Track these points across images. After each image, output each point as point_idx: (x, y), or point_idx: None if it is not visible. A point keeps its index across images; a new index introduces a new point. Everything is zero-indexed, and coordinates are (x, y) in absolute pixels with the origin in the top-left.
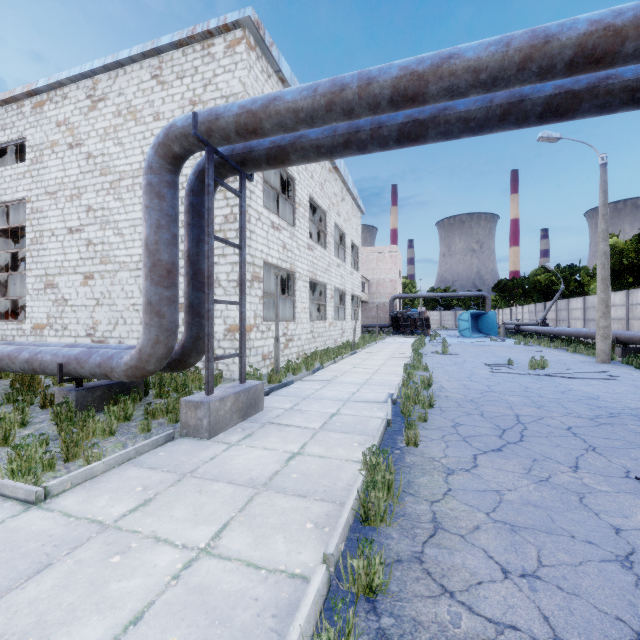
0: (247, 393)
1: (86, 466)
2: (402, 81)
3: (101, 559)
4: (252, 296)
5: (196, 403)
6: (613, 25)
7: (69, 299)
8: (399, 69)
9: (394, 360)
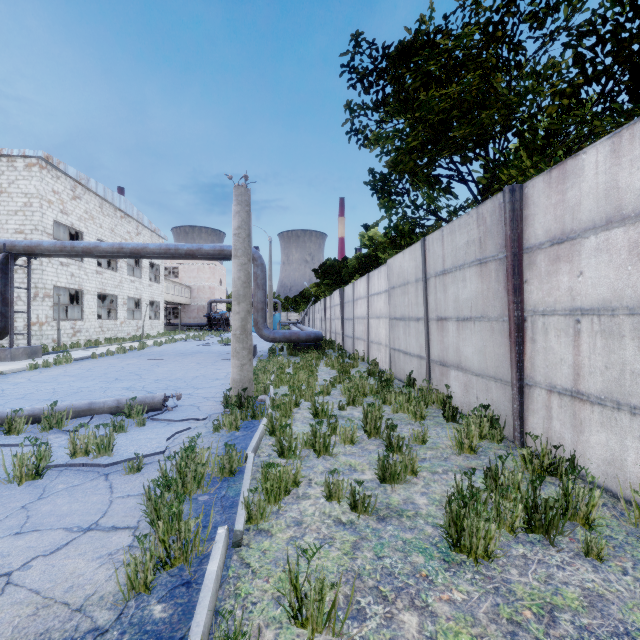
0: (32, 348)
1: None
2: (85, 249)
3: None
4: (44, 306)
5: (5, 349)
6: (137, 249)
7: None
8: (84, 246)
9: None
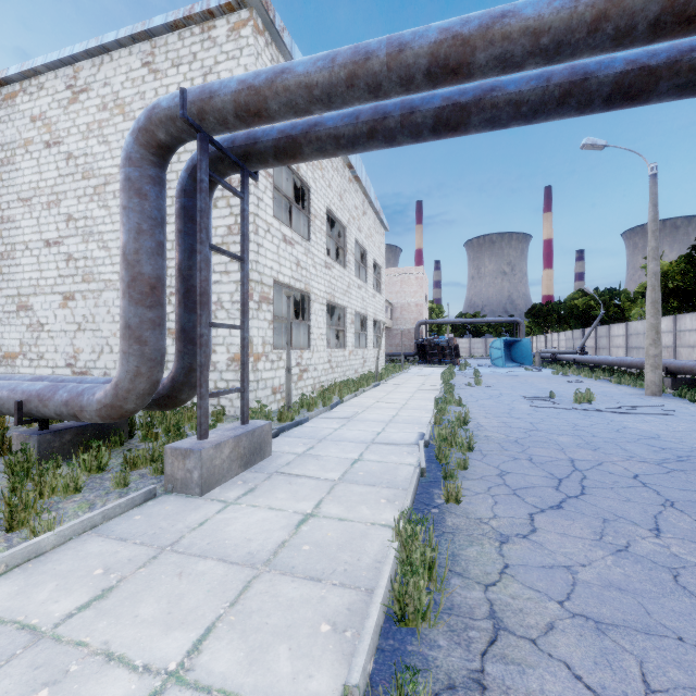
0: (250, 436)
1: (30, 540)
2: (442, 47)
3: (19, 695)
4: (260, 320)
5: (184, 451)
6: None
7: (46, 323)
8: (439, 32)
9: (422, 393)
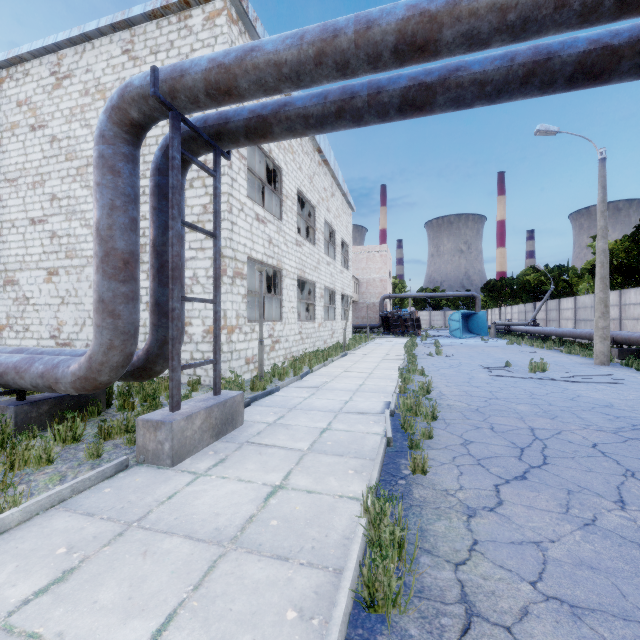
0: (222, 407)
1: None
2: (410, 24)
3: None
4: (234, 294)
5: (156, 423)
6: None
7: (31, 297)
8: (406, 8)
9: (387, 362)
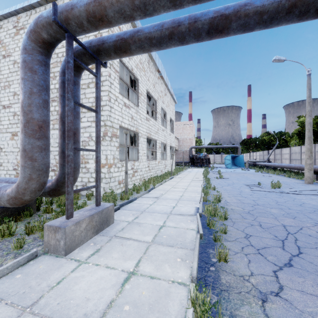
0: (100, 214)
1: None
2: None
3: None
4: (112, 146)
5: (55, 228)
6: None
7: (3, 148)
8: None
9: (194, 182)
